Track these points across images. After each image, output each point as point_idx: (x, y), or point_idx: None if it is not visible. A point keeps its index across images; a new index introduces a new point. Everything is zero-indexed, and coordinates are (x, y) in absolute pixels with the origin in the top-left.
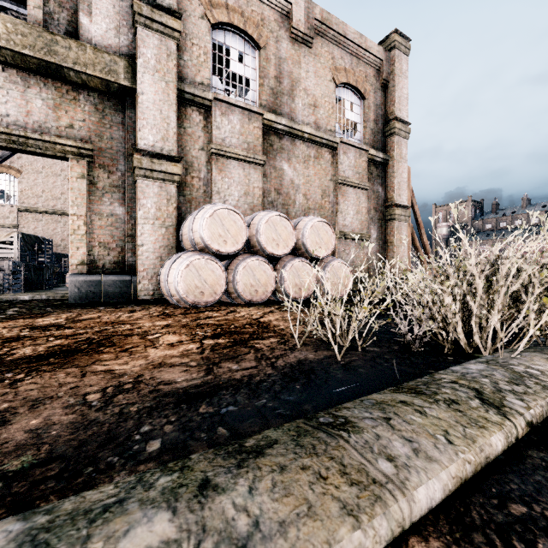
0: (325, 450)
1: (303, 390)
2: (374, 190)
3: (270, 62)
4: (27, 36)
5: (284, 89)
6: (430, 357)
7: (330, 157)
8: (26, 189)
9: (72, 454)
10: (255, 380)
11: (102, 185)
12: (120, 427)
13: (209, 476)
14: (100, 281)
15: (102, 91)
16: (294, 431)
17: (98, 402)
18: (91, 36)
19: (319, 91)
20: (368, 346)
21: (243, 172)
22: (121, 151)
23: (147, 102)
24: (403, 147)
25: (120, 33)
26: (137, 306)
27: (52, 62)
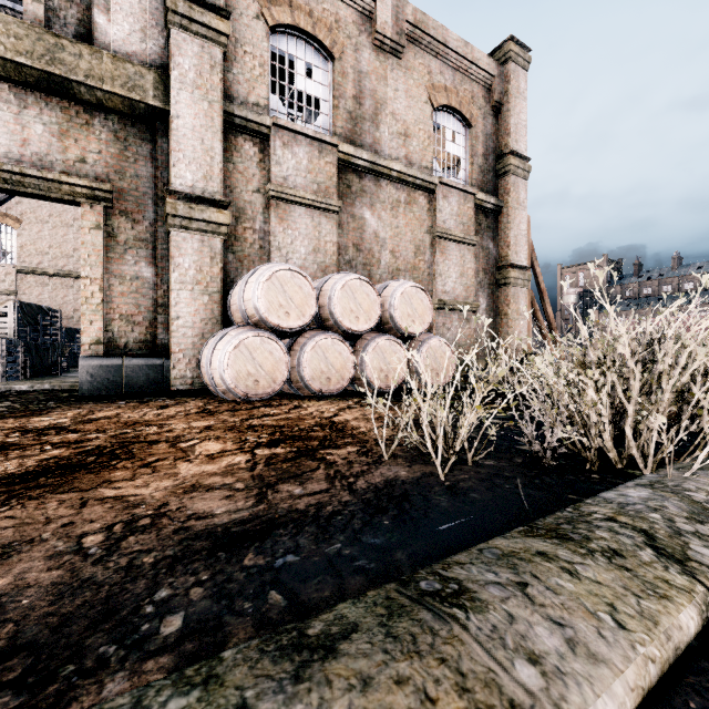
0: (432, 646)
1: (394, 528)
2: (483, 246)
3: (347, 78)
4: (23, 39)
5: (366, 113)
6: (567, 475)
7: (426, 202)
8: (28, 244)
9: (46, 640)
10: (326, 512)
11: (124, 238)
12: (125, 592)
13: (248, 699)
14: (121, 366)
15: (124, 113)
16: (383, 608)
17: (98, 548)
18: (109, 40)
19: (412, 115)
20: (481, 458)
21: (312, 222)
22: (149, 193)
23: (184, 128)
24: (521, 190)
25: (148, 37)
26: (170, 399)
27: (57, 75)
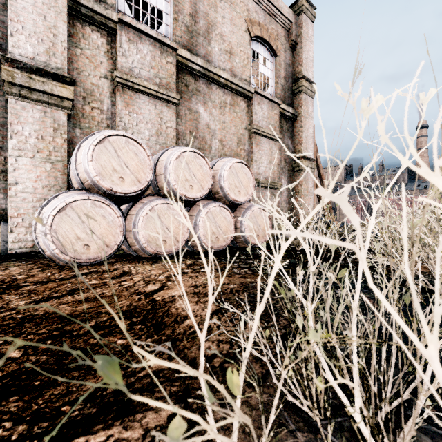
0: None
1: None
2: (284, 142)
3: None
4: None
5: (200, 29)
6: None
7: (246, 106)
8: None
9: None
10: None
11: None
12: None
13: None
14: None
15: None
16: None
17: None
18: None
19: (235, 39)
20: None
21: (155, 109)
22: None
23: (24, 1)
24: (309, 105)
25: None
26: None
27: None
